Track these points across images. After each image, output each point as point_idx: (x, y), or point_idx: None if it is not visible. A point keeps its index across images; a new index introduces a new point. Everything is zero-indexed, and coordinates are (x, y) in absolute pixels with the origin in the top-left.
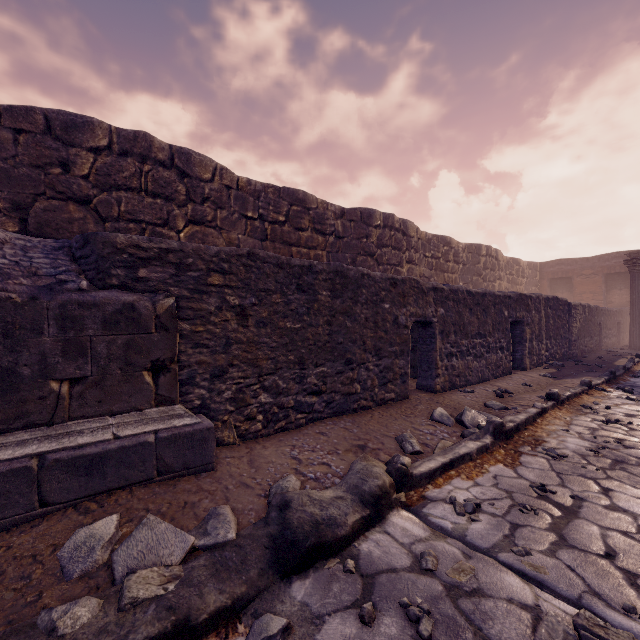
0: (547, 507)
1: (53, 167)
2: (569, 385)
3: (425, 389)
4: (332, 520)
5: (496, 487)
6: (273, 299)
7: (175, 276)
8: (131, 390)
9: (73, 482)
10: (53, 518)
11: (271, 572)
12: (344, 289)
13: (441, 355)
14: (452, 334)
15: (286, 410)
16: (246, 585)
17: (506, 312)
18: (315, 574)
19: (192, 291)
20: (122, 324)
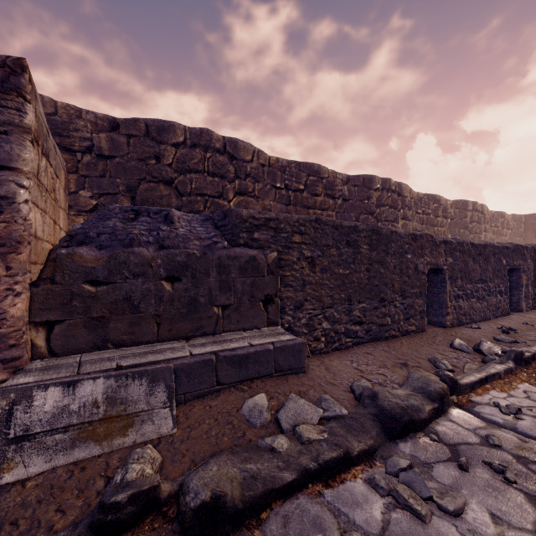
0: None
1: (150, 159)
2: None
3: (436, 324)
4: (415, 407)
5: (529, 399)
6: (331, 252)
7: (274, 237)
8: (254, 314)
9: (232, 371)
10: (225, 393)
11: (382, 435)
12: (378, 243)
13: (450, 297)
14: (459, 279)
15: (339, 335)
16: (372, 439)
17: (504, 261)
18: (411, 440)
19: (283, 247)
20: (249, 270)
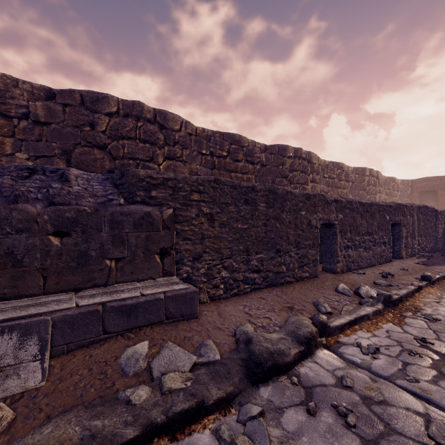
0: (428, 353)
1: (85, 126)
2: (438, 270)
3: (329, 271)
4: (281, 351)
5: (389, 338)
6: (230, 209)
7: (172, 195)
8: (149, 266)
9: (120, 320)
10: (111, 341)
11: (246, 380)
12: (275, 202)
13: (340, 247)
14: (348, 232)
15: (238, 282)
16: (233, 386)
17: (387, 217)
18: (273, 384)
19: (182, 204)
20: (144, 225)
